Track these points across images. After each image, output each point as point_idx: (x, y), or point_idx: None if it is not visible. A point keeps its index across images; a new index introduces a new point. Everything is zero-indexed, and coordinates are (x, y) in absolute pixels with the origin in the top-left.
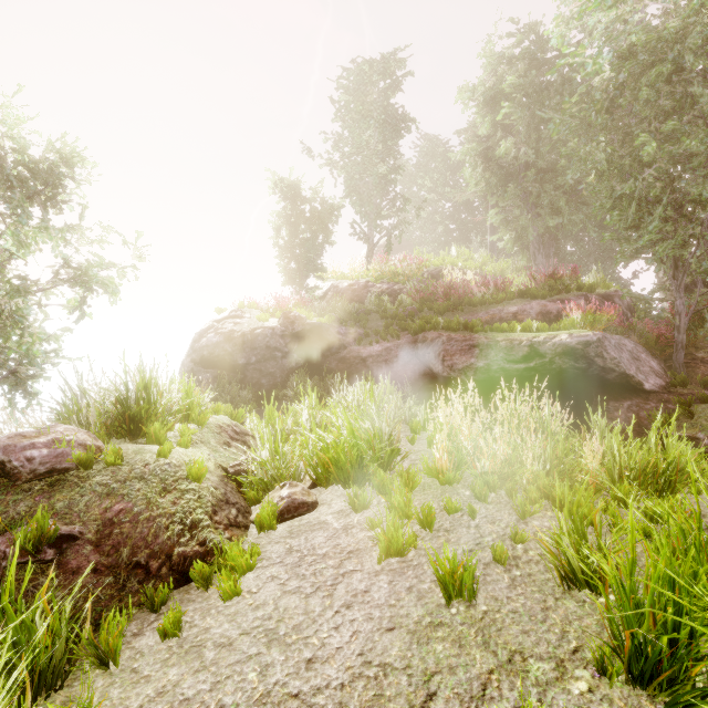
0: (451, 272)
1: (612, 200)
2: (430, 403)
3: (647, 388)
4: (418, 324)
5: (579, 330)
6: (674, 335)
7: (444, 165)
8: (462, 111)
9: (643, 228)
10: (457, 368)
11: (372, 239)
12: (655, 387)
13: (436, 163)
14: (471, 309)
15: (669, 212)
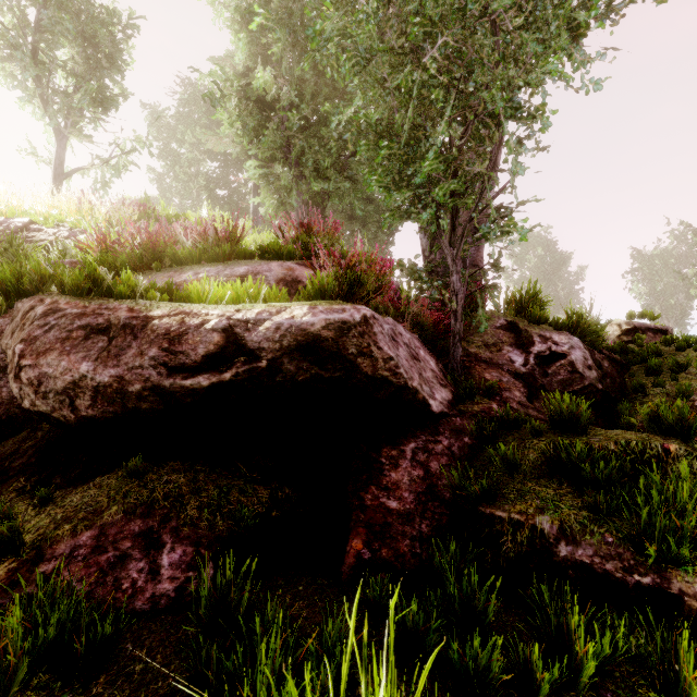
0: (158, 210)
1: (382, 107)
2: (4, 477)
3: (435, 410)
4: (4, 277)
5: (331, 300)
6: (450, 323)
7: (210, 119)
8: (213, 21)
9: (420, 159)
10: (50, 389)
11: (61, 162)
12: (444, 407)
13: (200, 113)
14: (177, 268)
15: (454, 133)
